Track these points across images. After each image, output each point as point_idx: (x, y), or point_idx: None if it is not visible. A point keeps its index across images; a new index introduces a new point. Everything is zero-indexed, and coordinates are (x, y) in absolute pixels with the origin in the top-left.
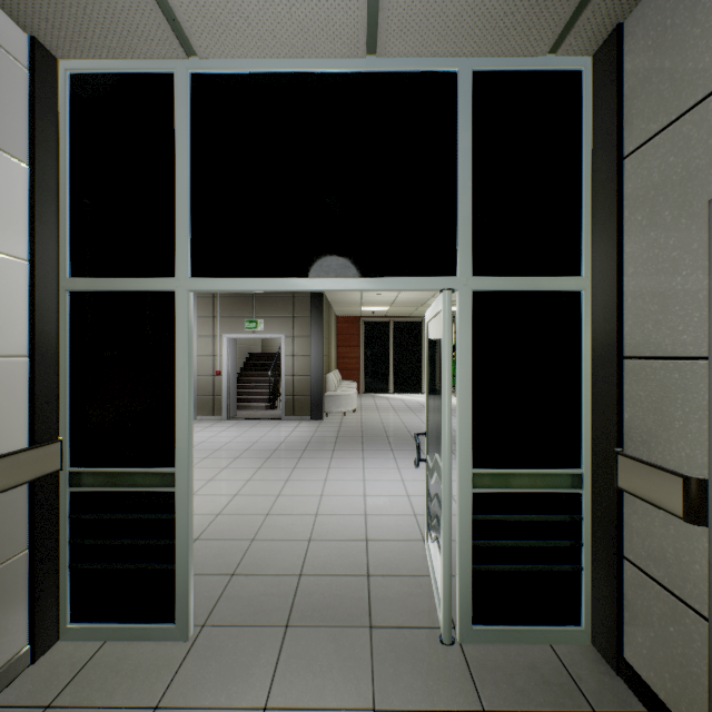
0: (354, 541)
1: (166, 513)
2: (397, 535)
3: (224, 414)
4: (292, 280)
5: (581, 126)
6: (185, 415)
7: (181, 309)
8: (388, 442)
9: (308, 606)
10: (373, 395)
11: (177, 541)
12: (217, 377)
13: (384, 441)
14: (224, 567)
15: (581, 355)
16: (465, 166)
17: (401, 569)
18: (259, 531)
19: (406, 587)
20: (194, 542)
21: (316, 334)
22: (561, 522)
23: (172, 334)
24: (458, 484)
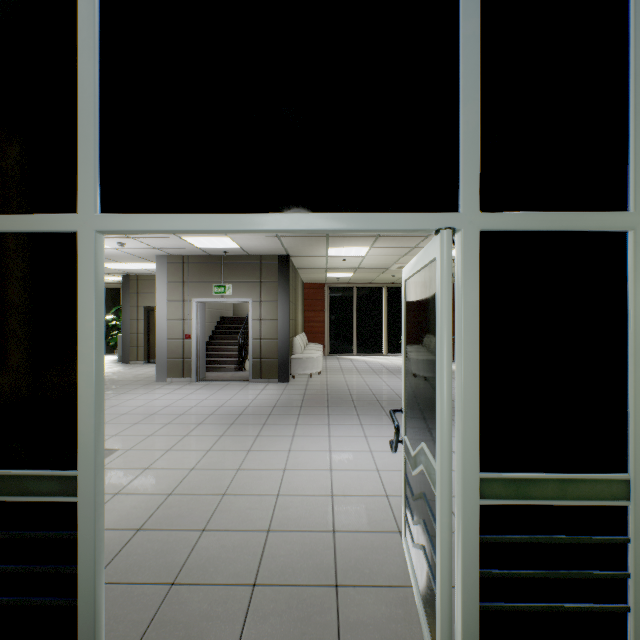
0: (319, 532)
1: (67, 530)
2: (369, 524)
3: (193, 376)
4: (234, 217)
5: (627, 7)
6: (90, 399)
7: (86, 256)
8: (354, 406)
9: (261, 639)
10: (337, 357)
11: (80, 569)
12: (187, 340)
13: (349, 404)
14: (163, 572)
15: (627, 318)
16: (470, 60)
17: (375, 575)
18: (212, 517)
19: (384, 606)
20: (135, 533)
21: (283, 298)
22: (599, 544)
23: (76, 290)
24: (461, 494)
